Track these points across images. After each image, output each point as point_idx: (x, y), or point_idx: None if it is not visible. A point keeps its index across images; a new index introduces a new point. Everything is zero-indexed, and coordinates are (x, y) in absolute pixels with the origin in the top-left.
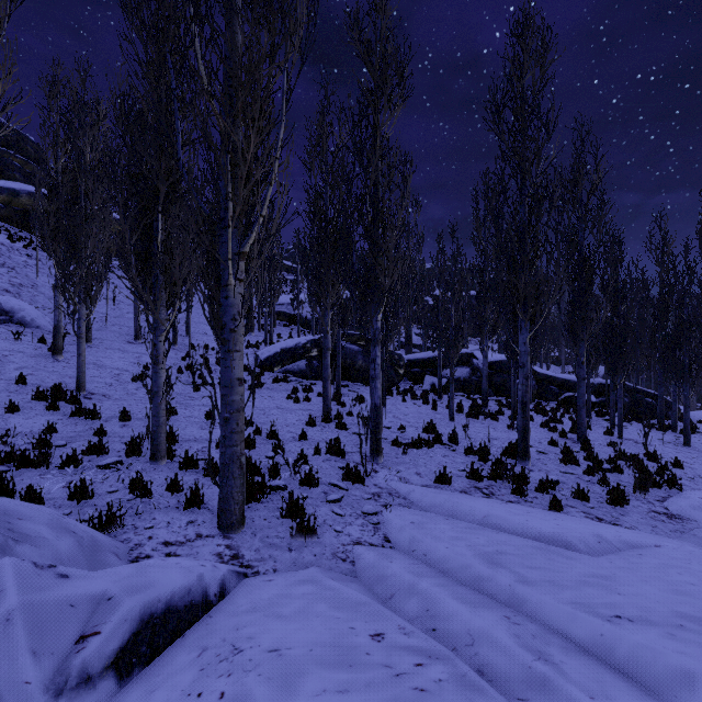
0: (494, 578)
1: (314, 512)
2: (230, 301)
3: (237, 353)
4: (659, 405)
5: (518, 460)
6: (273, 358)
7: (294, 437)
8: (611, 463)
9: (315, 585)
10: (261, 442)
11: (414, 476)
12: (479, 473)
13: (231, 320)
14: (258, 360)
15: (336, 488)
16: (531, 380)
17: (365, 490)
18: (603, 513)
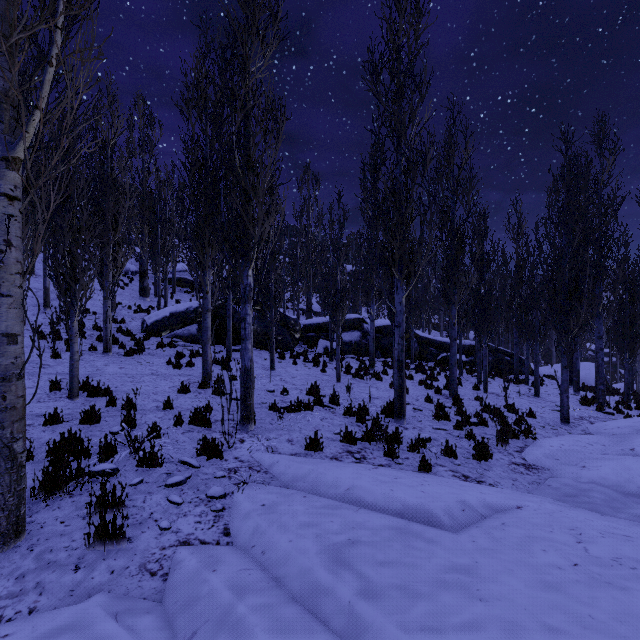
0: (333, 590)
1: (122, 510)
2: None
3: (3, 299)
4: (516, 362)
5: (394, 418)
6: (161, 322)
7: (158, 406)
8: (477, 417)
9: (74, 636)
10: (112, 414)
11: (284, 444)
12: (353, 436)
13: None
14: (144, 324)
15: (185, 466)
16: (413, 342)
17: (222, 466)
18: (470, 470)
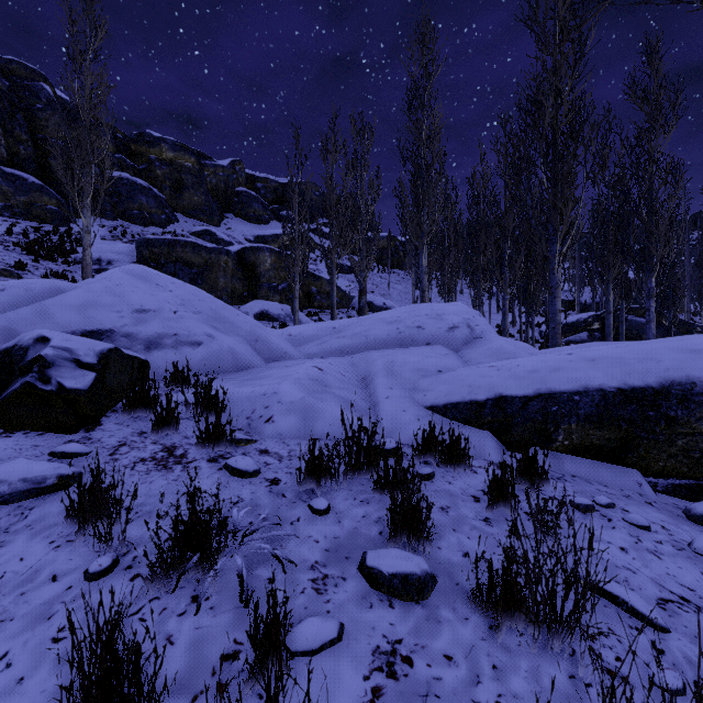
0: None
1: None
2: (555, 275)
3: (558, 298)
4: None
5: None
6: None
7: None
8: None
9: None
10: None
11: None
12: None
13: (556, 284)
14: (542, 333)
15: None
16: None
17: None
18: None
